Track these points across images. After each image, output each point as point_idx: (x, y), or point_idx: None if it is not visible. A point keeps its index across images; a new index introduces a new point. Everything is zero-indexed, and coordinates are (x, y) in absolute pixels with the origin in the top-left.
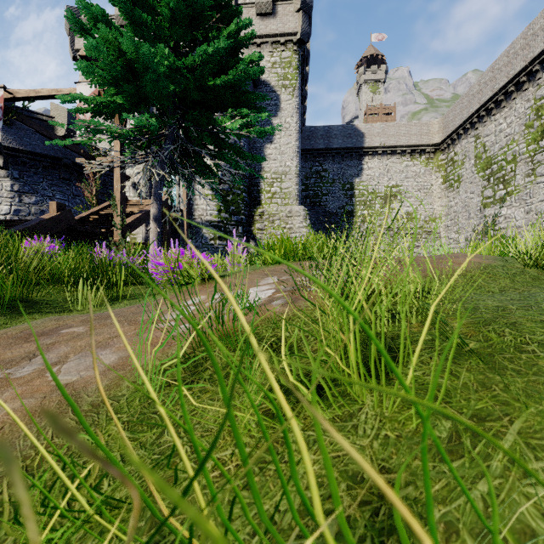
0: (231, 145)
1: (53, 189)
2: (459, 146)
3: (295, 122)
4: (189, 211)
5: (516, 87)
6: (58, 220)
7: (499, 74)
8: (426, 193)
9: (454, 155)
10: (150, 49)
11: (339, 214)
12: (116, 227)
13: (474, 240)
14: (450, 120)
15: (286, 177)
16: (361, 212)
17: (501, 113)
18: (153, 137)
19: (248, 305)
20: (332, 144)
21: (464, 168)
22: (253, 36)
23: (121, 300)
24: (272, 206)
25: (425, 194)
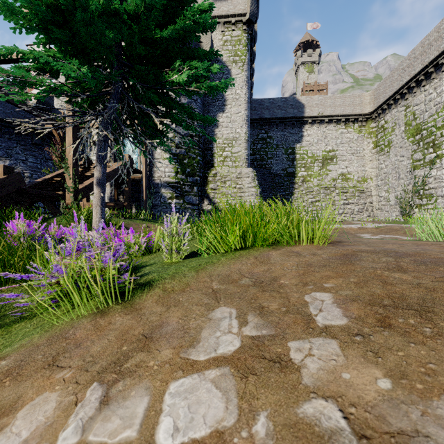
0: (181, 105)
1: (26, 153)
2: (389, 115)
3: (244, 94)
4: (150, 173)
5: None
6: (4, 183)
7: (429, 48)
8: (358, 156)
9: (384, 123)
10: None
11: (282, 175)
12: (69, 190)
13: (404, 198)
14: (381, 92)
15: (237, 142)
16: (302, 173)
17: (430, 84)
18: (94, 94)
19: None
20: (276, 114)
21: (394, 134)
22: None
23: None
24: (224, 169)
25: (358, 157)
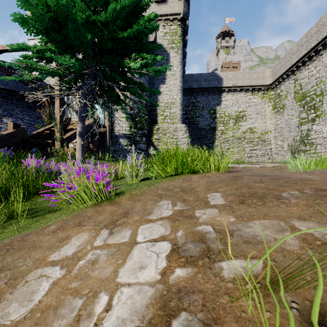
0: (135, 82)
1: (23, 113)
2: (283, 86)
3: (179, 71)
4: (111, 127)
5: (323, 46)
6: (14, 135)
7: (311, 38)
8: (261, 116)
9: (280, 92)
10: (67, 1)
11: (207, 129)
12: (57, 139)
13: (294, 145)
14: (278, 69)
15: (174, 105)
16: (221, 127)
17: (312, 64)
18: (78, 75)
19: (125, 314)
20: (202, 85)
21: (287, 100)
22: (151, 3)
23: (21, 218)
24: (164, 124)
25: (261, 116)
